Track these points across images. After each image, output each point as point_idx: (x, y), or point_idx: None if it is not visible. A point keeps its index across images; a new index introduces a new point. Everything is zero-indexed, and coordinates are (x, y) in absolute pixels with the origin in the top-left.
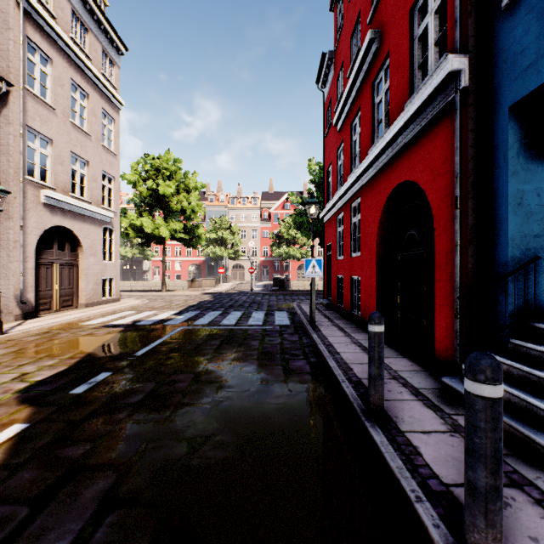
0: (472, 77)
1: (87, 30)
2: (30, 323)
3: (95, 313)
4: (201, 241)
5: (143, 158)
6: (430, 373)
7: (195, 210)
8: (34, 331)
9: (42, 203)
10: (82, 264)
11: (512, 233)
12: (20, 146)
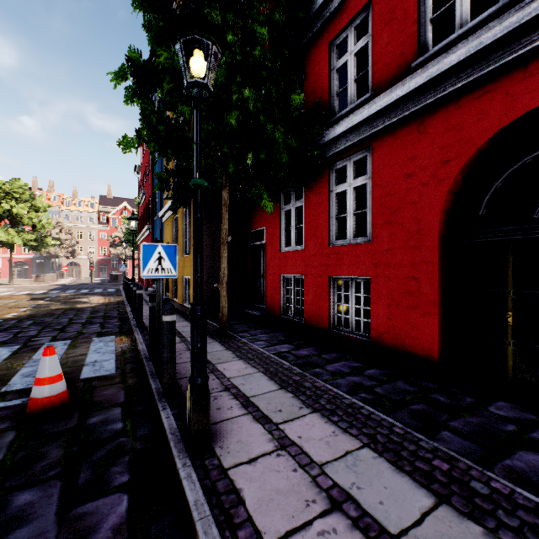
0: (152, 230)
1: None
2: None
3: None
4: (49, 247)
5: None
6: None
7: (46, 226)
8: None
9: None
10: None
11: None
12: None
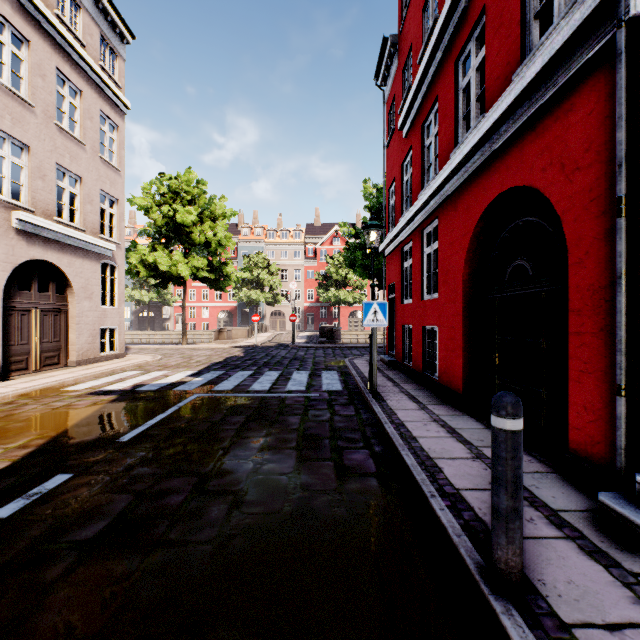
0: None
1: (80, 7)
2: None
3: (86, 374)
4: (231, 282)
5: (158, 179)
6: (564, 477)
7: (223, 243)
8: None
9: (14, 229)
10: (73, 310)
11: None
12: None
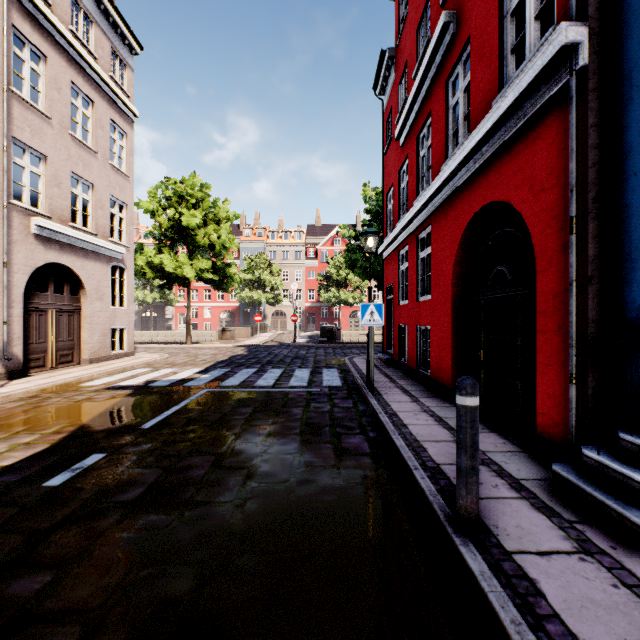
0: (593, 53)
1: (92, 22)
2: (15, 384)
3: (100, 371)
4: (234, 283)
5: (163, 182)
6: (531, 455)
7: (227, 245)
8: (18, 394)
9: (33, 234)
10: (86, 311)
11: None
12: (4, 162)
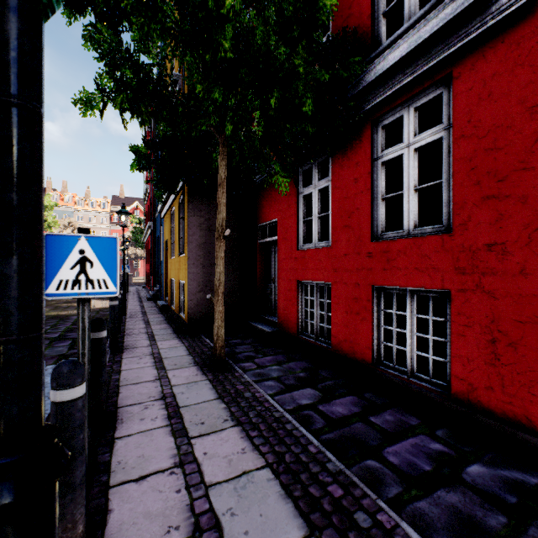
0: (154, 227)
1: None
2: None
3: None
4: None
5: None
6: None
7: (52, 225)
8: None
9: None
10: None
11: (158, 263)
12: None
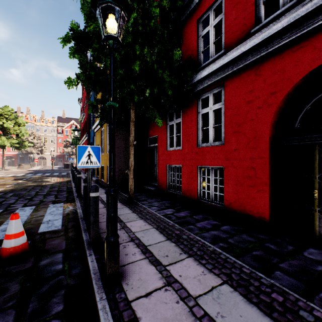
0: (89, 137)
1: None
2: None
3: None
4: (26, 147)
5: None
6: None
7: (24, 135)
8: None
9: None
10: None
11: None
12: None
